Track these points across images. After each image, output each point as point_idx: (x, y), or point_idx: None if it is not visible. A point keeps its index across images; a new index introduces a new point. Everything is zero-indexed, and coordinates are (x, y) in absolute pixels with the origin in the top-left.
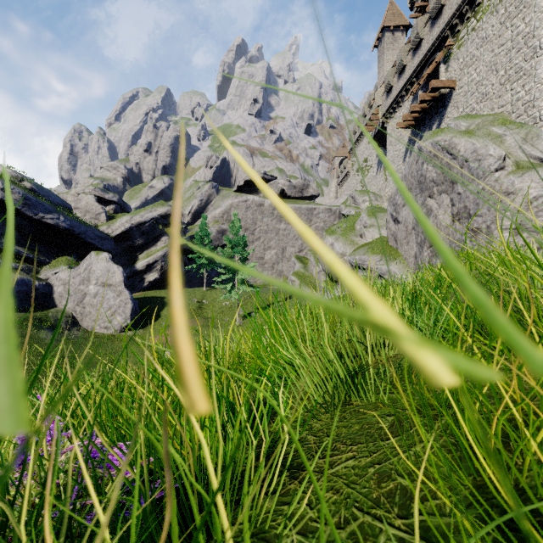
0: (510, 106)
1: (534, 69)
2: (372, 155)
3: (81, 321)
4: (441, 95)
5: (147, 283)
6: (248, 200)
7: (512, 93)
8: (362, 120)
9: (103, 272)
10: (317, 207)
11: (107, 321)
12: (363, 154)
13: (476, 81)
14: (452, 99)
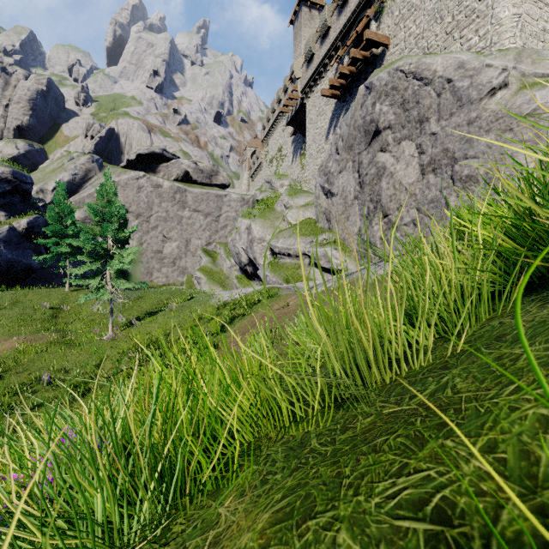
0: None
1: (490, 9)
2: (287, 143)
3: None
4: (373, 56)
5: None
6: (141, 178)
7: (461, 42)
8: (277, 106)
9: None
10: (228, 194)
11: None
12: (277, 143)
13: (415, 35)
14: (385, 60)
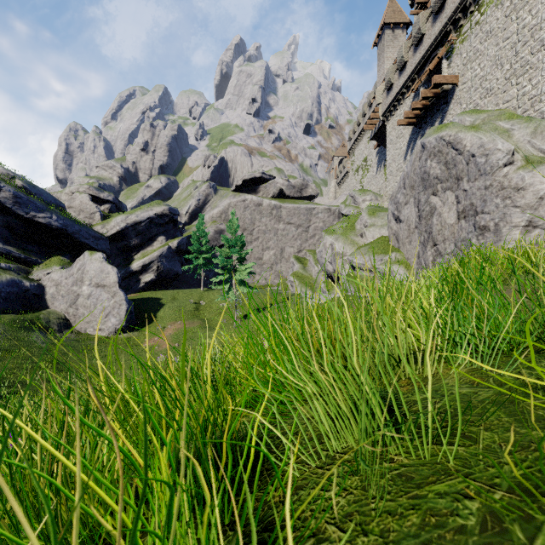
0: (515, 101)
1: (541, 63)
2: (372, 155)
3: (74, 323)
4: (443, 91)
5: (142, 284)
6: (246, 200)
7: (517, 88)
8: (362, 119)
9: (96, 273)
10: (316, 207)
11: (101, 322)
12: (363, 154)
13: (480, 77)
14: (455, 95)
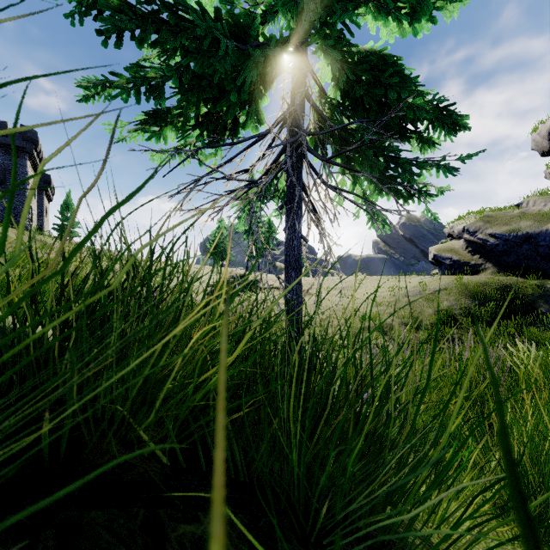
0: None
1: None
2: None
3: None
4: None
5: None
6: None
7: None
8: None
9: None
10: None
11: None
12: None
13: None
14: None
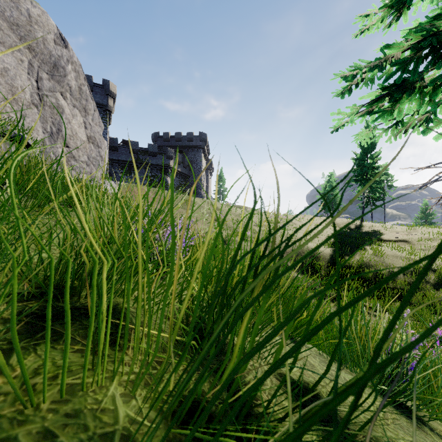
0: None
1: None
2: None
3: None
4: None
5: None
6: None
7: None
8: None
9: None
10: None
11: None
12: None
13: None
14: None
